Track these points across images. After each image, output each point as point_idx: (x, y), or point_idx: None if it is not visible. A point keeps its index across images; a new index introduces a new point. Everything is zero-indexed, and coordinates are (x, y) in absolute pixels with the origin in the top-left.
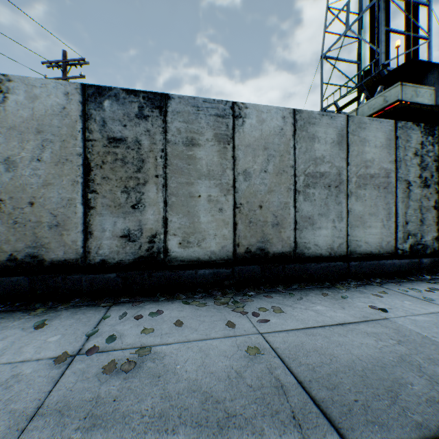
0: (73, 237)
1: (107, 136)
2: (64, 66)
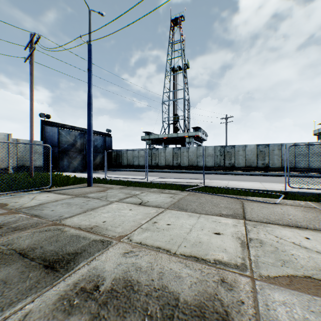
0: (255, 164)
1: (259, 150)
2: (226, 119)
